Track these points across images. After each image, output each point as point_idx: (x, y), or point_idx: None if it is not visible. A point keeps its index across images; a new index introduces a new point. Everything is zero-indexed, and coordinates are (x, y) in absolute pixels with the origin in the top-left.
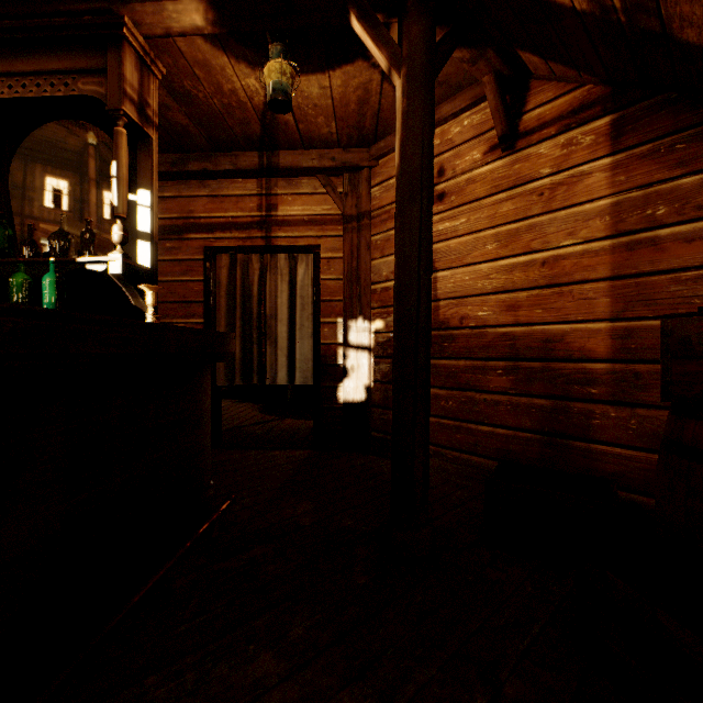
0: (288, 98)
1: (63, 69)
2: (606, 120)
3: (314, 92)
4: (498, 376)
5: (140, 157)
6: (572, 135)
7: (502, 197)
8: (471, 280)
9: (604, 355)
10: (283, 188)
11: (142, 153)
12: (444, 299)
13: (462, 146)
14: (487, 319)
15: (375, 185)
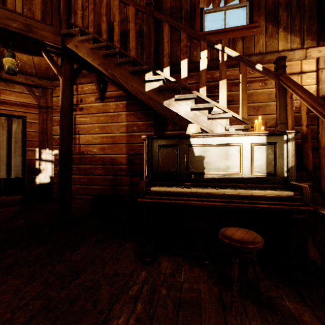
0: (15, 73)
1: None
2: (125, 102)
3: (25, 59)
4: (99, 170)
5: None
6: (118, 103)
7: (100, 115)
8: (91, 139)
9: (125, 163)
10: (4, 86)
11: None
12: (82, 144)
13: (89, 94)
14: (96, 152)
15: (54, 96)
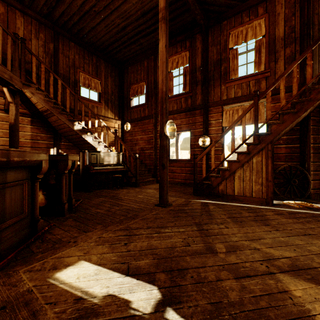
0: None
1: None
2: (30, 119)
3: None
4: None
5: None
6: (24, 118)
7: (5, 123)
8: None
9: None
10: None
11: None
12: None
13: None
14: None
15: None
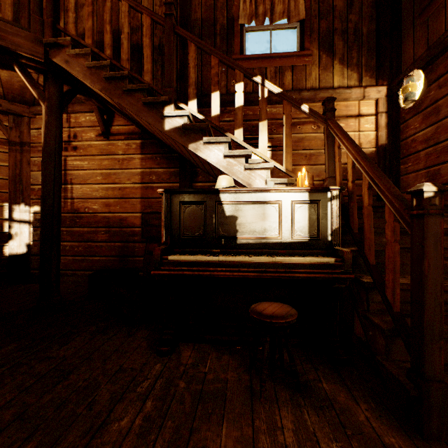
0: None
1: None
2: (140, 141)
3: None
4: (102, 234)
5: None
6: (130, 142)
7: (104, 157)
8: (90, 191)
9: (139, 225)
10: None
11: None
12: (77, 198)
13: (86, 128)
14: (97, 209)
15: (34, 128)
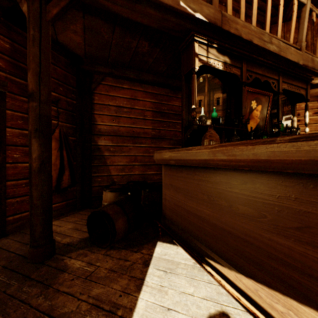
0: None
1: (300, 86)
2: None
3: None
4: None
5: (295, 108)
6: None
7: None
8: None
9: None
10: None
11: (295, 107)
12: None
13: None
14: None
15: None
